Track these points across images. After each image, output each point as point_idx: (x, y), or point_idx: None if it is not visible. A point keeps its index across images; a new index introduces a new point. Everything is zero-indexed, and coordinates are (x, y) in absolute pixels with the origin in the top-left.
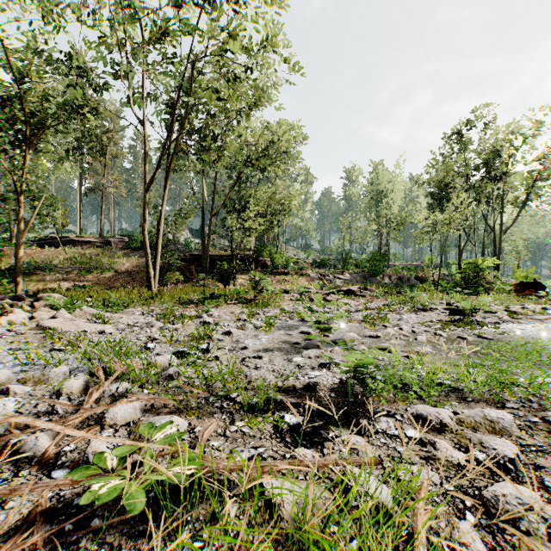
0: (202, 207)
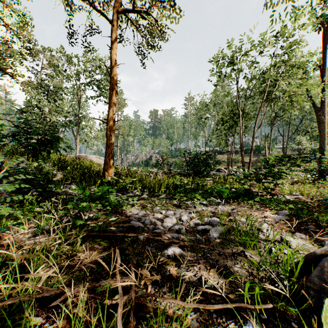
0: (283, 135)
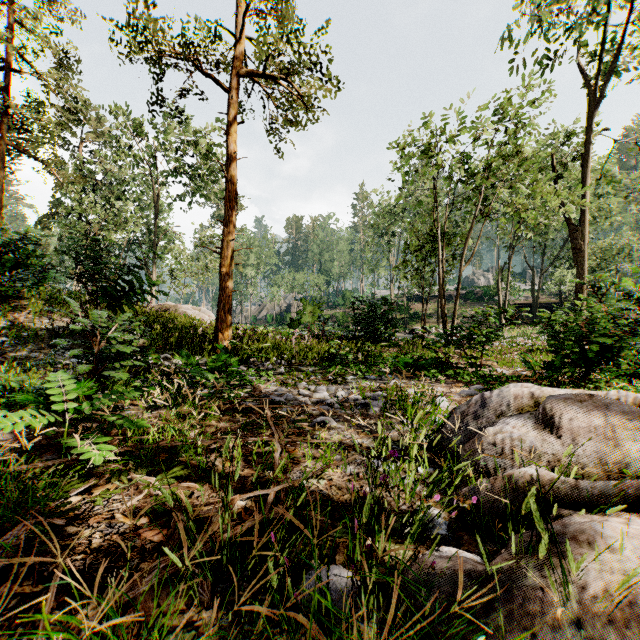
0: (532, 268)
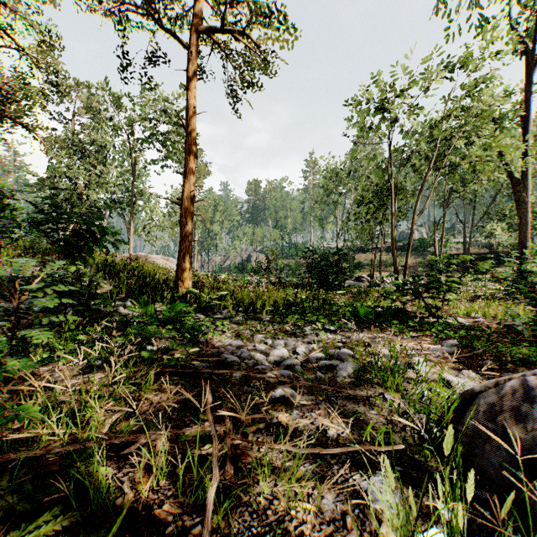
0: (464, 222)
